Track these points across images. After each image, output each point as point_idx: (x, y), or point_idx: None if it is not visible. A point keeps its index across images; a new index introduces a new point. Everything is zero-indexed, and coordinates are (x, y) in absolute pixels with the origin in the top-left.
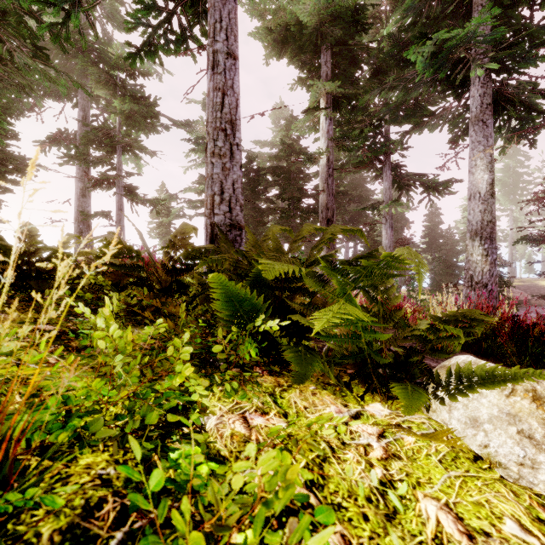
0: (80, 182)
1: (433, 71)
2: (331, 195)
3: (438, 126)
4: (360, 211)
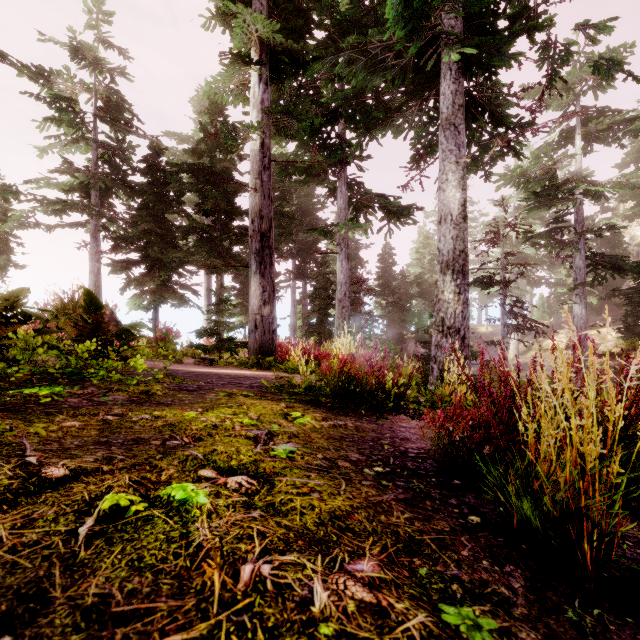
0: None
1: (403, 41)
2: (267, 198)
3: (402, 131)
4: (310, 243)
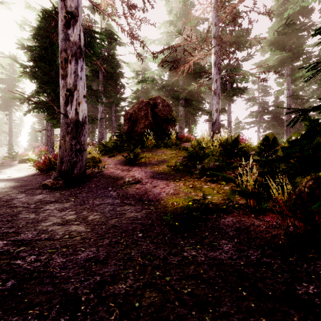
0: (209, 124)
1: None
2: (288, 116)
3: None
4: None
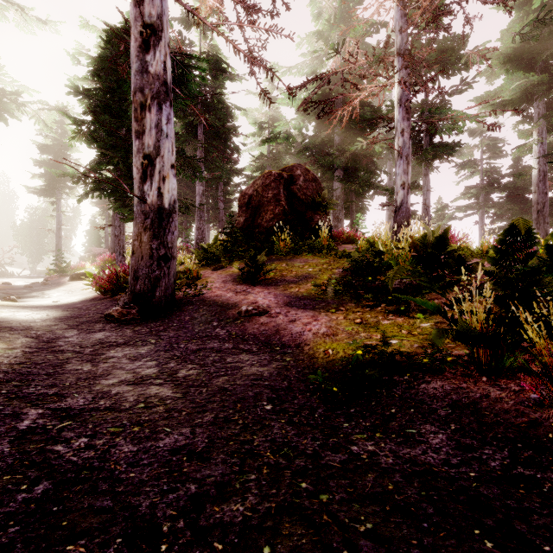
0: (388, 211)
1: None
2: (541, 194)
3: None
4: None
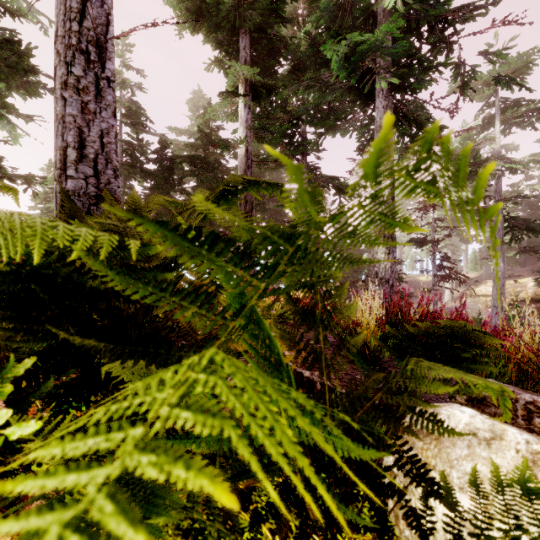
0: None
1: (346, 76)
2: None
3: (348, 132)
4: (279, 210)
